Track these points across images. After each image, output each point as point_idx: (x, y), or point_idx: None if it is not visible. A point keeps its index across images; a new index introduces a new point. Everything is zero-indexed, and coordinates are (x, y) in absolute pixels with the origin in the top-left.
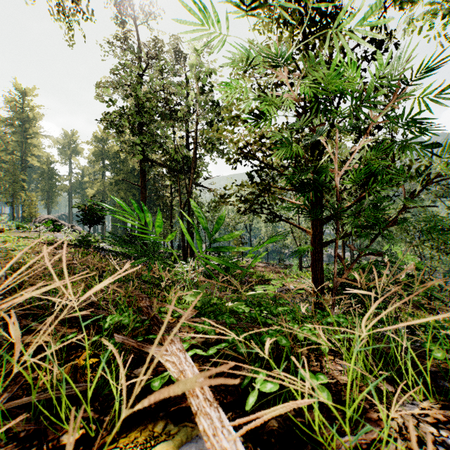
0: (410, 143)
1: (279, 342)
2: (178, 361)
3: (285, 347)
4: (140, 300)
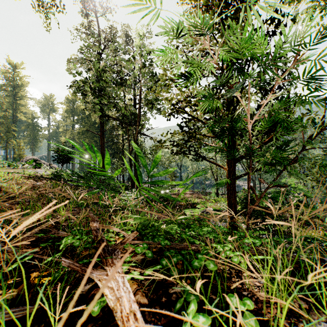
0: (310, 97)
1: (207, 267)
2: (117, 287)
3: None
4: (91, 224)
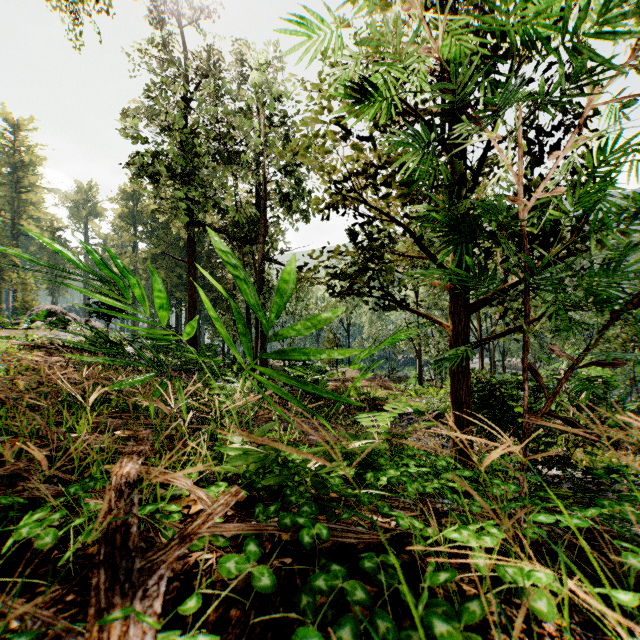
0: None
1: None
2: None
3: (443, 589)
4: (119, 467)
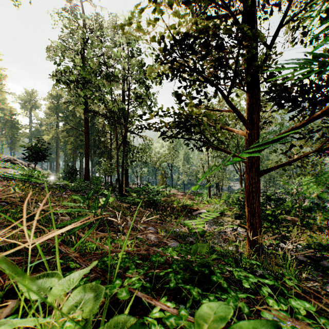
0: None
1: None
2: None
3: None
4: None
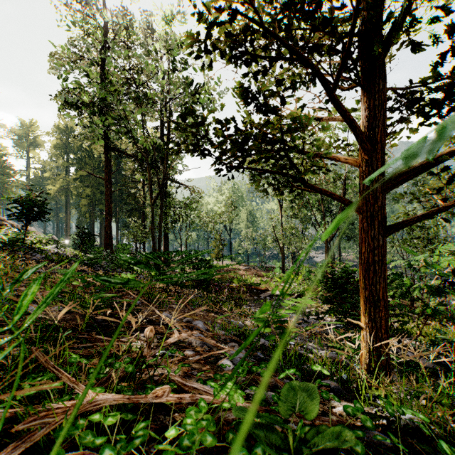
0: None
1: None
2: None
3: None
4: None
